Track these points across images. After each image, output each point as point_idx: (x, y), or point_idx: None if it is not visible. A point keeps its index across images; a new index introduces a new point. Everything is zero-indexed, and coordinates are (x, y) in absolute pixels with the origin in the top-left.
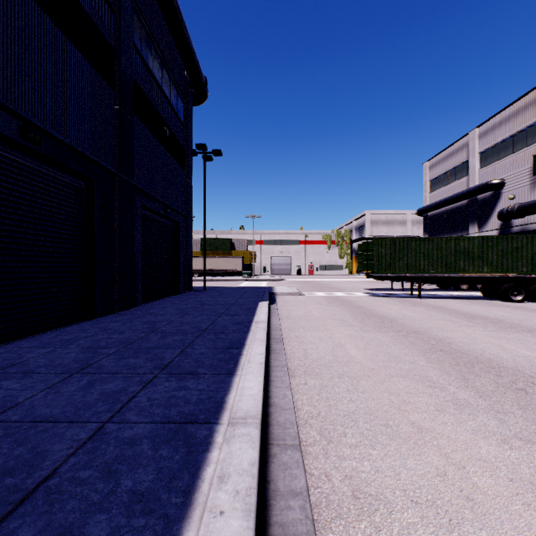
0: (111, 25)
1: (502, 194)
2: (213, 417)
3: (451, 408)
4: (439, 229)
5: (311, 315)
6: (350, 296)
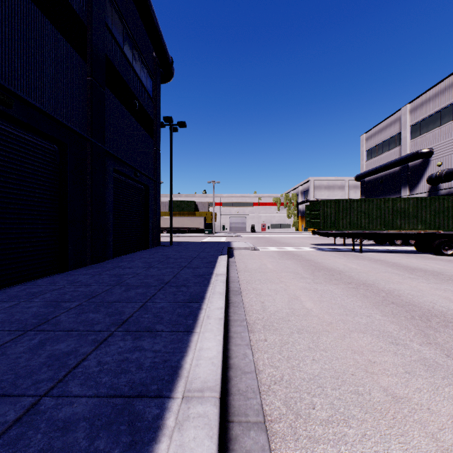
0: (84, 3)
1: (430, 161)
2: (166, 388)
3: (421, 370)
4: (374, 192)
5: (266, 268)
6: (299, 250)
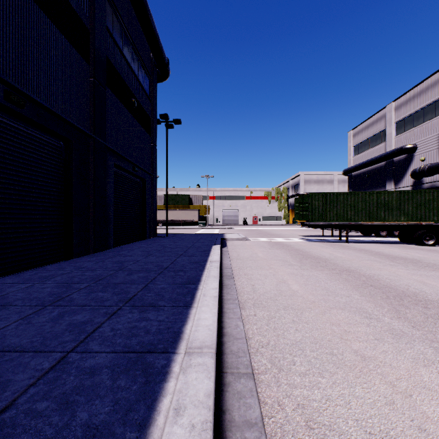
0: (87, 9)
1: (414, 157)
2: (171, 347)
3: (389, 337)
4: (361, 186)
5: (257, 256)
6: (288, 241)
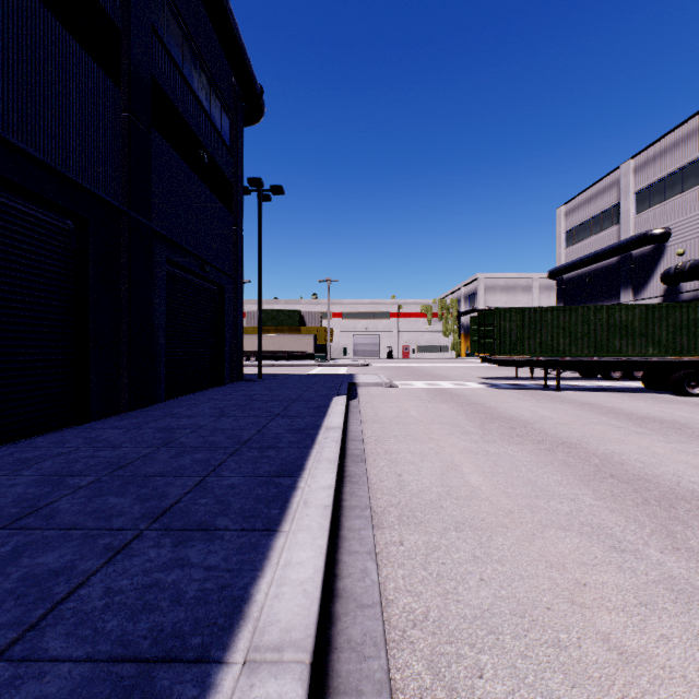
0: None
1: (666, 249)
2: (218, 643)
3: (667, 599)
4: (578, 296)
5: (408, 416)
6: (461, 387)
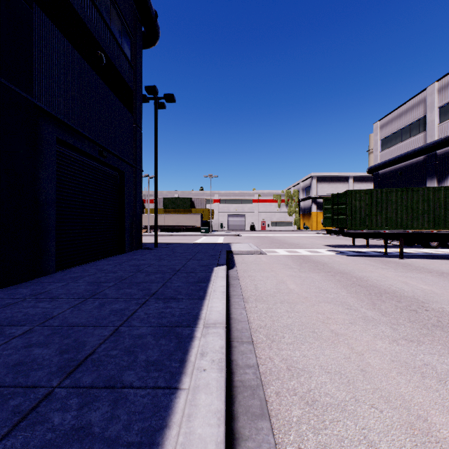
0: None
1: None
2: None
3: None
4: (391, 186)
5: (289, 290)
6: (317, 254)
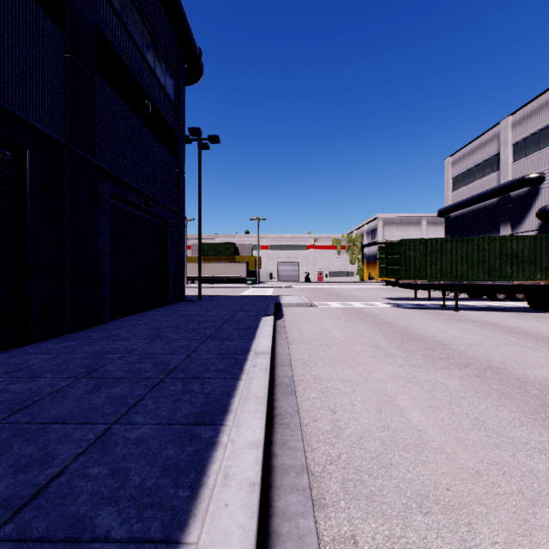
0: None
1: (541, 190)
2: None
3: None
4: (463, 231)
5: (330, 336)
6: (371, 307)
